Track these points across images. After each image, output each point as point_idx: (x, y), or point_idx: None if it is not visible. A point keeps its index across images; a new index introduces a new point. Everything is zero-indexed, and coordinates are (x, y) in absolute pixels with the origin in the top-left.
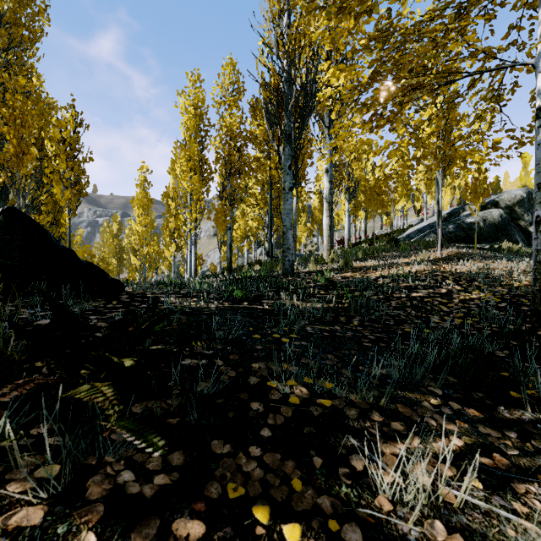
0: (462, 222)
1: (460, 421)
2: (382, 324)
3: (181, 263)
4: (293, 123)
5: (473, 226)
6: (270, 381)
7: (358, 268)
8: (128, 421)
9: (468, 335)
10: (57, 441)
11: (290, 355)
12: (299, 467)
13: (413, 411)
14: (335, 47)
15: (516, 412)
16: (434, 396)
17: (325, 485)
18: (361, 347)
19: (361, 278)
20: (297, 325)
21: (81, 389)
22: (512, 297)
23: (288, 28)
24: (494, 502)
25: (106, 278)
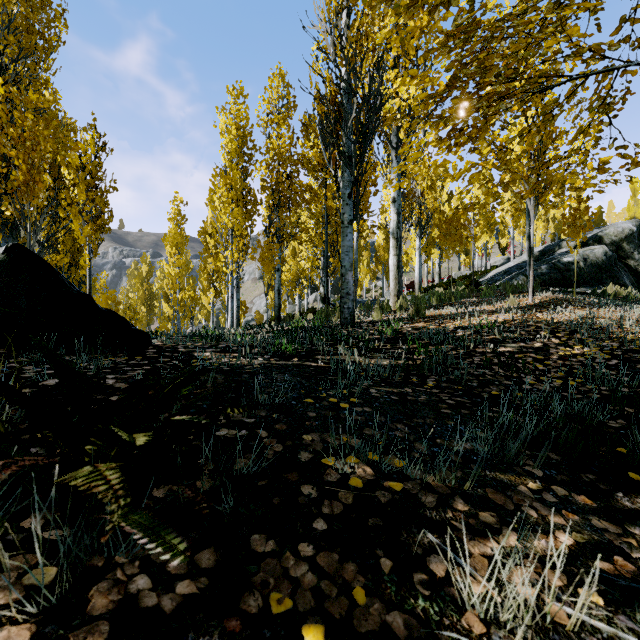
0: (558, 262)
1: (567, 511)
2: (463, 385)
3: (221, 311)
4: (354, 143)
5: (572, 266)
6: (326, 458)
7: (432, 317)
8: (142, 513)
9: (571, 399)
10: (55, 535)
11: (350, 424)
12: (362, 571)
13: (507, 497)
14: (403, 52)
15: (639, 501)
16: (532, 478)
17: (397, 597)
18: (438, 415)
19: (436, 329)
20: (359, 387)
21: (81, 472)
22: (625, 352)
23: (348, 29)
24: (619, 624)
25: (129, 329)
